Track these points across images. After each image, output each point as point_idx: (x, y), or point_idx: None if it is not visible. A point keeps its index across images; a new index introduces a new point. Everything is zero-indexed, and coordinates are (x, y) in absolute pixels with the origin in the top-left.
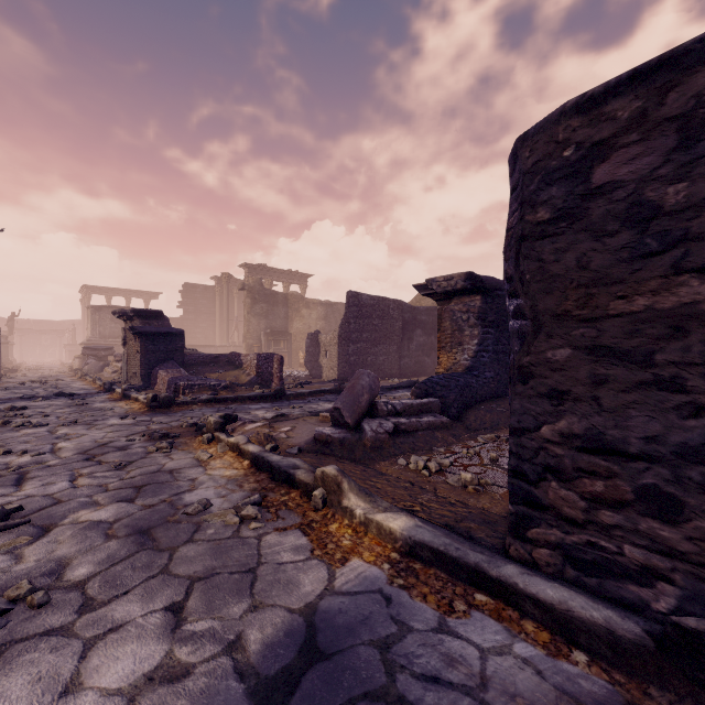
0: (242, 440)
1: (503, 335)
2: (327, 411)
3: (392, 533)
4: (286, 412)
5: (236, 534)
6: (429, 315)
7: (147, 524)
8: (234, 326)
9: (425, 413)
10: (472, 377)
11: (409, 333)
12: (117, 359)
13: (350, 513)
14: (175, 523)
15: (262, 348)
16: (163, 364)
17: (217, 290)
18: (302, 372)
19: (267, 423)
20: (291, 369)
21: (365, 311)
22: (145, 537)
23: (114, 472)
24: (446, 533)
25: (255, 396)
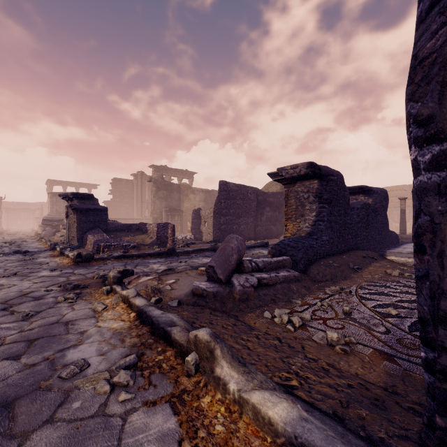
0: (132, 293)
1: (335, 209)
2: (204, 265)
3: (272, 424)
4: (175, 265)
5: (101, 410)
6: (274, 198)
7: (15, 393)
8: (145, 206)
9: (280, 268)
10: (313, 240)
11: (261, 209)
12: (64, 227)
13: (223, 387)
14: (45, 391)
15: (163, 220)
16: (92, 230)
17: (135, 182)
18: (189, 236)
19: (156, 276)
20: (182, 234)
21: (231, 194)
22: (5, 413)
23: (18, 322)
24: (340, 433)
25: (153, 253)
